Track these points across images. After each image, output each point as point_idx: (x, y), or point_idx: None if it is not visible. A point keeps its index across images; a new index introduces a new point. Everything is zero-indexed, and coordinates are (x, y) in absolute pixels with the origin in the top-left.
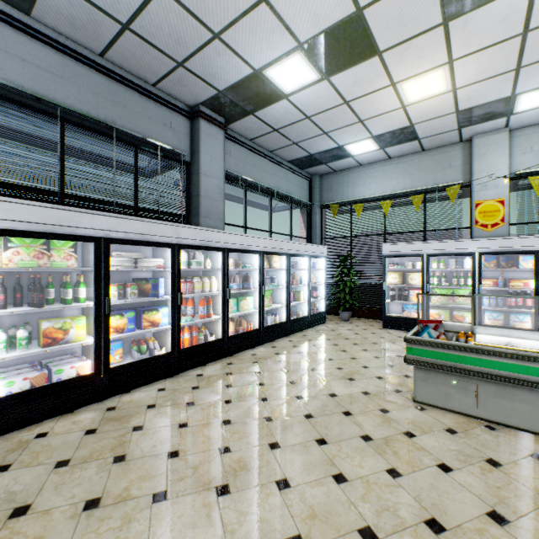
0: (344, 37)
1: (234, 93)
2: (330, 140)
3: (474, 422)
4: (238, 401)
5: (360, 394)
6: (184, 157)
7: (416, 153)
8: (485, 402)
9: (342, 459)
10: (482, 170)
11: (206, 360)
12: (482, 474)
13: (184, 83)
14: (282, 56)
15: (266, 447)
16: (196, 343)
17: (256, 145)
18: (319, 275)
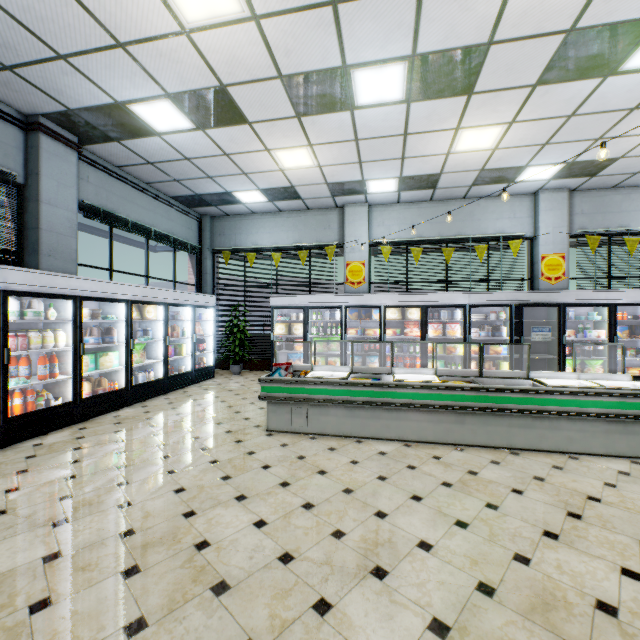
0: (214, 101)
1: (91, 116)
2: (217, 184)
3: (304, 437)
4: (89, 459)
5: (223, 433)
6: (15, 176)
7: (303, 211)
8: (312, 420)
9: (187, 479)
10: (351, 235)
11: (49, 429)
12: (290, 465)
13: (13, 88)
14: (149, 98)
15: (114, 486)
16: (33, 409)
17: (126, 173)
18: (208, 327)
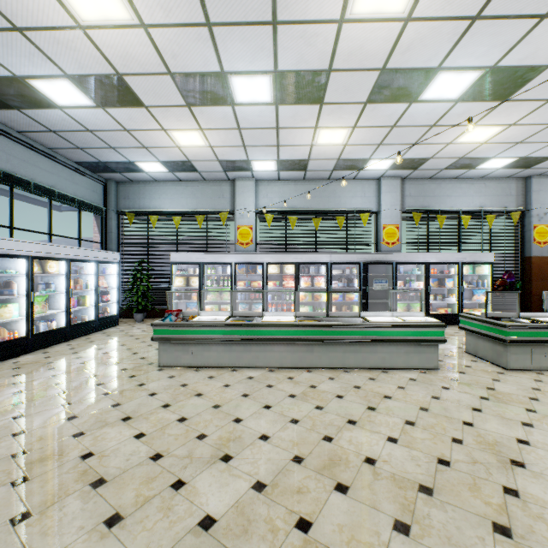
0: (111, 86)
1: None
2: (119, 154)
3: (190, 369)
4: None
5: (119, 371)
6: None
7: (201, 181)
8: (197, 356)
9: (80, 408)
10: (241, 204)
11: None
12: (173, 391)
13: None
14: (49, 76)
15: (9, 420)
16: None
17: (28, 138)
18: (112, 280)
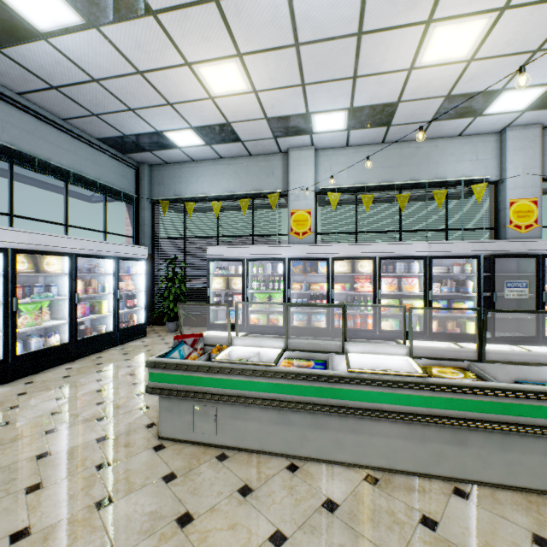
0: None
1: None
2: (142, 120)
3: (210, 453)
4: None
5: (91, 443)
6: None
7: (245, 157)
8: (224, 426)
9: None
10: (296, 182)
11: None
12: None
13: None
14: None
15: None
16: None
17: (33, 104)
18: (139, 281)
